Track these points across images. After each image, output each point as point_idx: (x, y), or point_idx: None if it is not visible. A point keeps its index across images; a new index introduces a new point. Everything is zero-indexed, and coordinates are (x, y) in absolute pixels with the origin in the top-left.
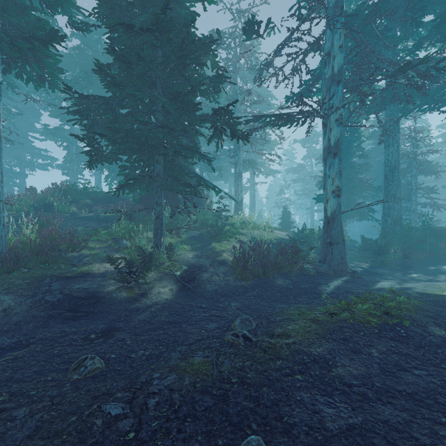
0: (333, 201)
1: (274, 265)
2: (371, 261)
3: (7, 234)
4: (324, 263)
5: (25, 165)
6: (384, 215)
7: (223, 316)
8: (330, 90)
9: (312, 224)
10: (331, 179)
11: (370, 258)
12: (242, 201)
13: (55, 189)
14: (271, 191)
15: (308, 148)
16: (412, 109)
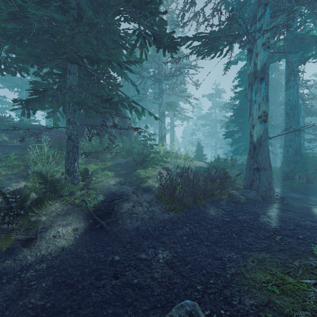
0: (259, 127)
1: (204, 192)
2: (280, 186)
3: None
4: (250, 189)
5: None
6: (286, 147)
7: (145, 286)
8: (257, 14)
9: (216, 157)
10: (257, 104)
11: (277, 183)
12: (165, 136)
13: None
14: (185, 133)
15: (213, 101)
16: (309, 56)
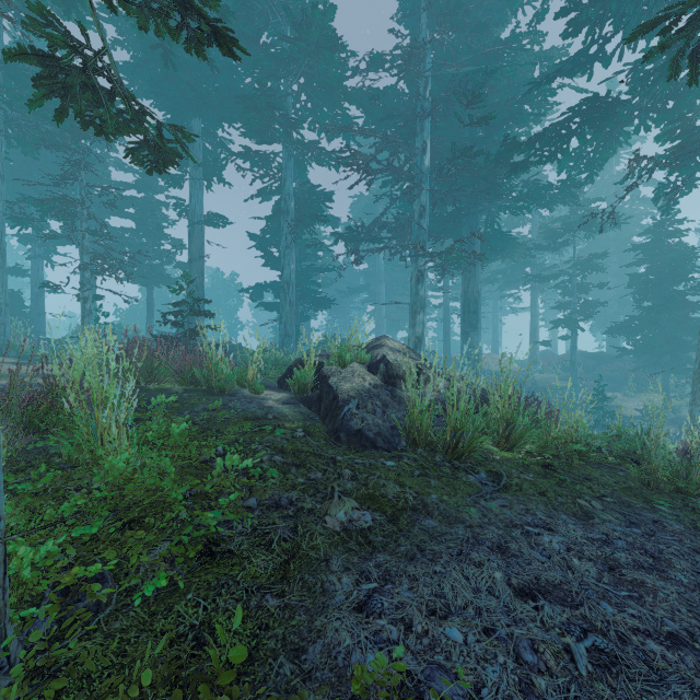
0: None
1: None
2: None
3: (565, 389)
4: None
5: (501, 313)
6: None
7: None
8: None
9: None
10: None
11: None
12: None
13: (568, 354)
14: None
15: None
16: None
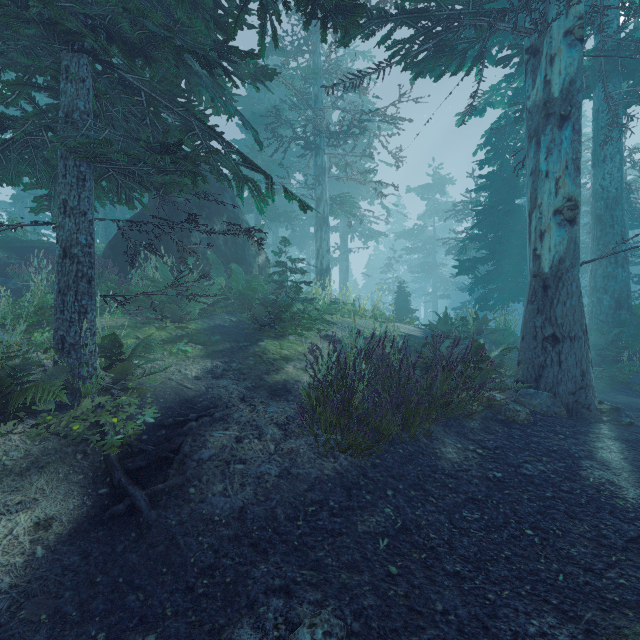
0: (557, 235)
1: (429, 399)
2: None
3: None
4: (534, 388)
5: None
6: (595, 291)
7: None
8: None
9: (435, 317)
10: (552, 181)
11: None
12: (328, 269)
13: None
14: (371, 268)
15: (428, 201)
16: None
